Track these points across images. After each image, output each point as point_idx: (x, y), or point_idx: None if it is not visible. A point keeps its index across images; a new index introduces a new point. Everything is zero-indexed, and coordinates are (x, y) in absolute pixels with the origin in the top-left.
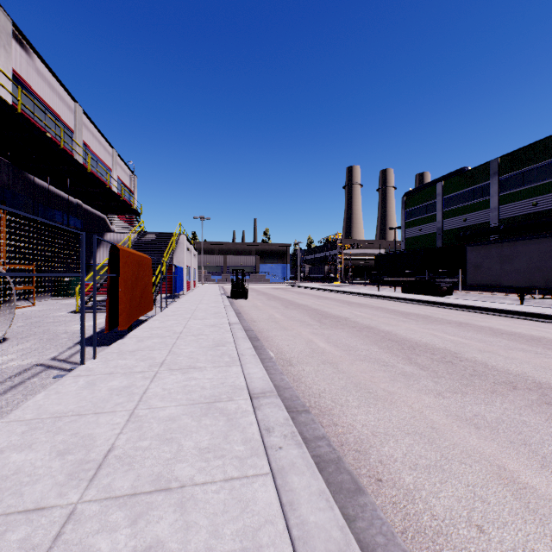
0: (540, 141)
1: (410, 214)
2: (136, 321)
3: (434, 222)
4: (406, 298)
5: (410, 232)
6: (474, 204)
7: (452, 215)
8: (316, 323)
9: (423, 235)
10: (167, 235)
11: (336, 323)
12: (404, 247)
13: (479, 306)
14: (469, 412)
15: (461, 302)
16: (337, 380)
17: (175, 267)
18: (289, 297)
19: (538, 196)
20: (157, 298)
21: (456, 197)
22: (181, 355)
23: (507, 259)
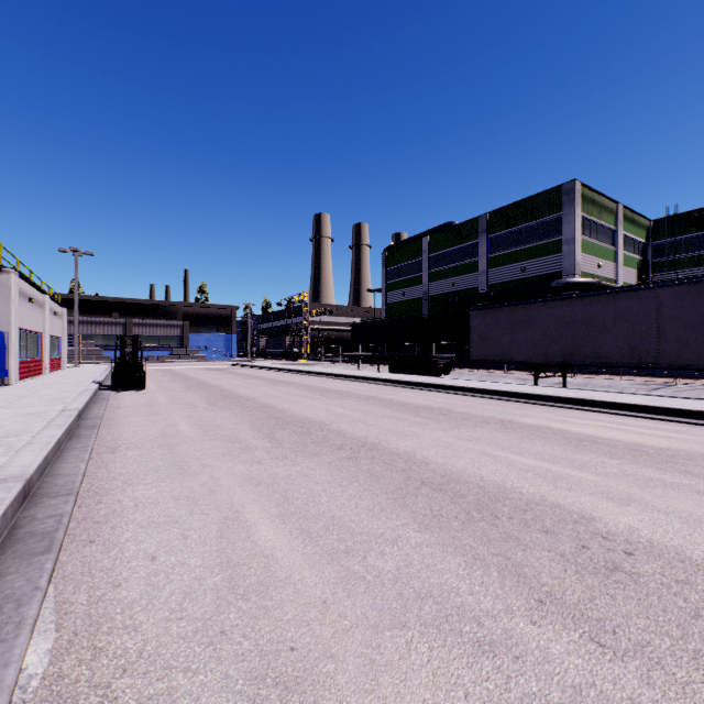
0: (528, 198)
1: (392, 274)
2: None
3: (419, 284)
4: (401, 381)
5: (392, 296)
6: (463, 266)
7: (439, 277)
8: (261, 444)
9: (407, 301)
10: None
11: (304, 440)
12: (385, 315)
13: (503, 390)
14: None
15: (473, 384)
16: None
17: None
18: (226, 383)
19: (526, 260)
20: None
21: (444, 257)
22: None
23: (520, 326)
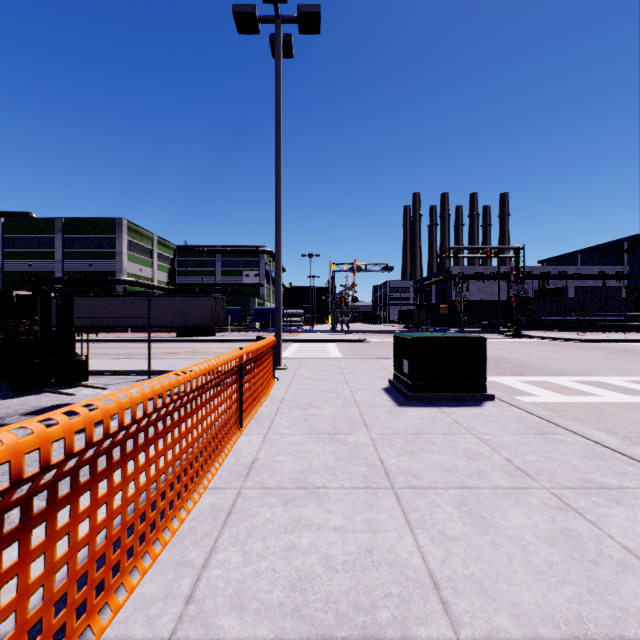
0: (95, 218)
1: None
2: None
3: None
4: None
5: None
6: (41, 252)
7: (16, 257)
8: None
9: None
10: None
11: None
12: None
13: None
14: None
15: None
16: None
17: None
18: None
19: (93, 259)
20: None
21: (21, 240)
22: None
23: None
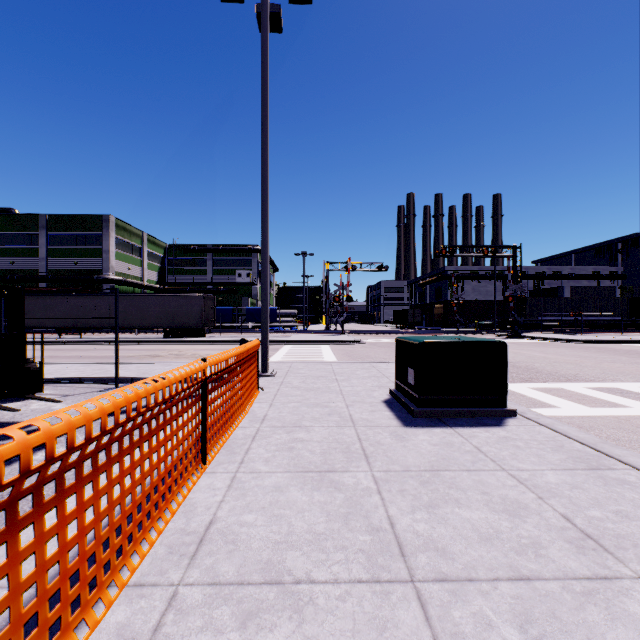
0: (80, 215)
1: None
2: None
3: None
4: None
5: None
6: (24, 250)
7: None
8: None
9: None
10: None
11: None
12: None
13: (30, 340)
14: None
15: None
16: None
17: None
18: None
19: (79, 257)
20: None
21: (3, 237)
22: None
23: (51, 308)
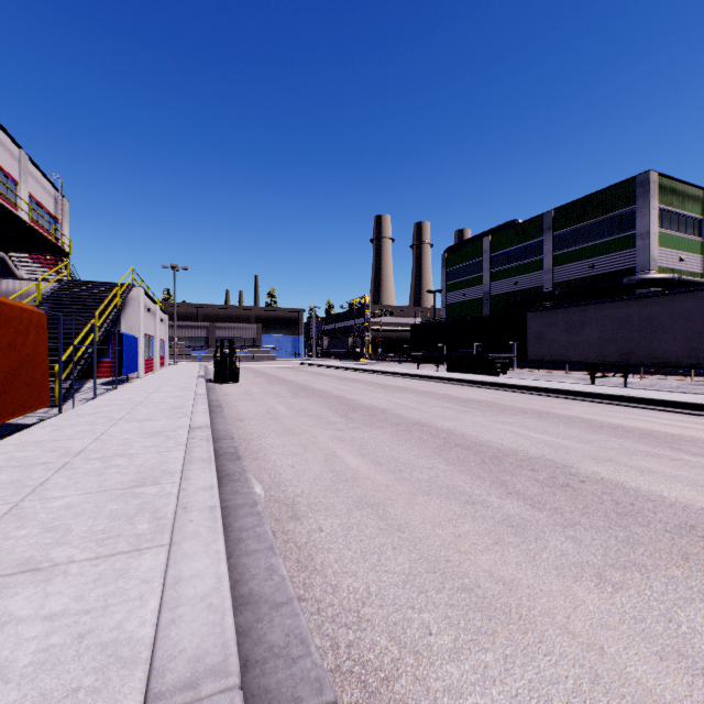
0: (597, 192)
1: (452, 274)
2: (13, 427)
3: (480, 284)
4: (457, 379)
5: (452, 297)
6: (526, 265)
7: (501, 277)
8: (340, 420)
9: (467, 301)
10: (111, 285)
11: (371, 419)
12: (445, 316)
13: (551, 388)
14: (695, 636)
15: (525, 382)
16: (391, 555)
17: (120, 335)
18: (300, 379)
19: (595, 257)
20: (89, 384)
21: (506, 256)
22: (30, 522)
23: (576, 327)
